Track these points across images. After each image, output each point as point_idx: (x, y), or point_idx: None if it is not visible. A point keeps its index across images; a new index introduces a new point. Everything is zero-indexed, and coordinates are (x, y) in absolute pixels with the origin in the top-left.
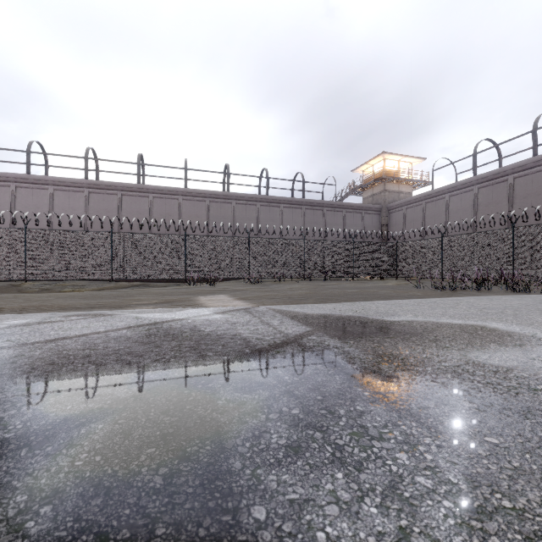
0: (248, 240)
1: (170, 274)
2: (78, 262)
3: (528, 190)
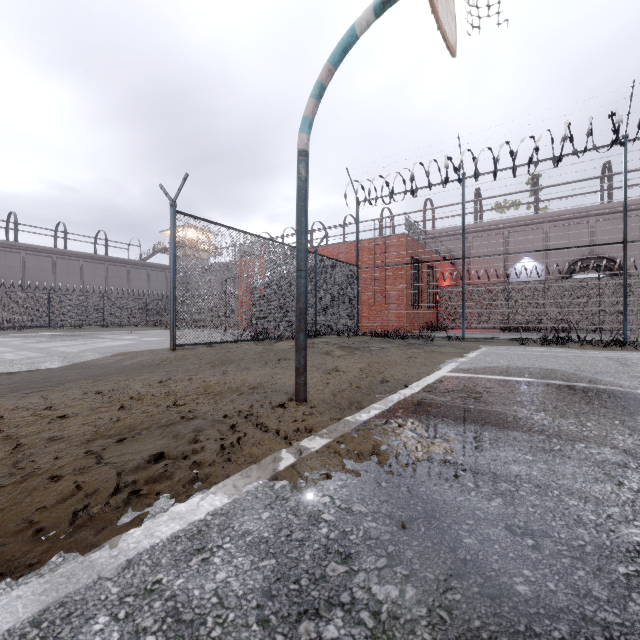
0: (48, 296)
1: None
2: None
3: None
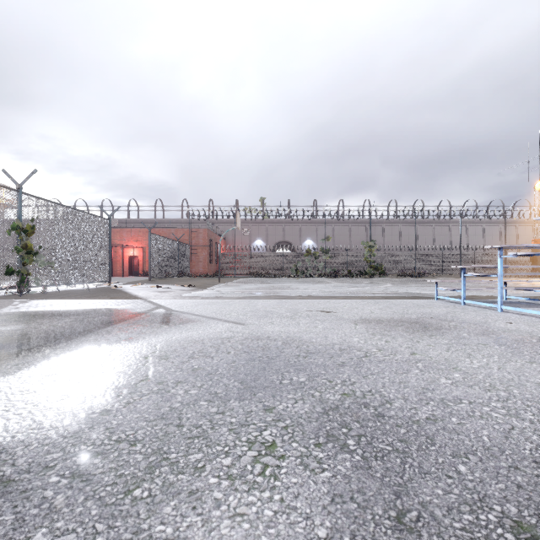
0: None
1: None
2: None
3: None
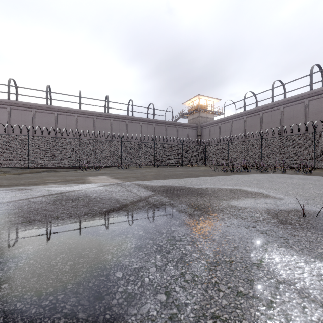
0: (120, 143)
1: (69, 163)
2: (2, 155)
3: (269, 119)
